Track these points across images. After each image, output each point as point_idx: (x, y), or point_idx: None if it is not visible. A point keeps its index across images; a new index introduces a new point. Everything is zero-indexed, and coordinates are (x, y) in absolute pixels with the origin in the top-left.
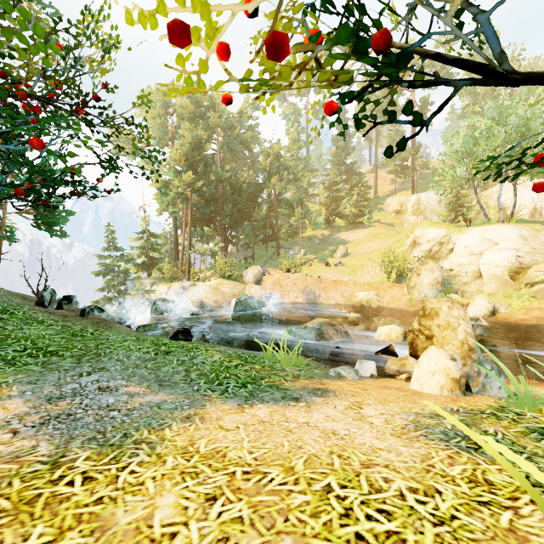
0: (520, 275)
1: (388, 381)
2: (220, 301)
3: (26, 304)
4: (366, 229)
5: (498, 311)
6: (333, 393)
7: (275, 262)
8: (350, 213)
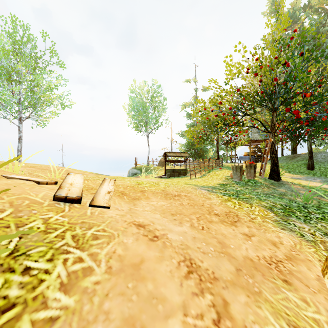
0: None
1: None
2: None
3: None
4: None
5: None
6: None
7: None
8: None
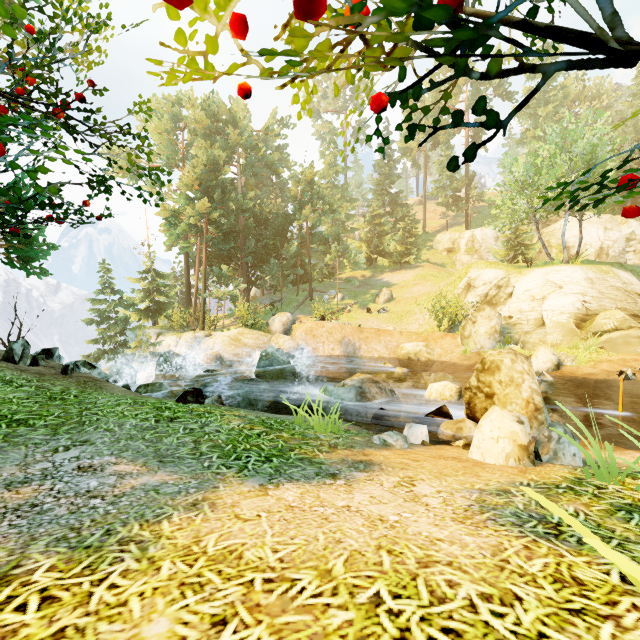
0: (587, 323)
1: (443, 449)
2: (241, 354)
3: None
4: (414, 270)
5: (563, 364)
6: (379, 466)
7: (308, 308)
8: (395, 251)
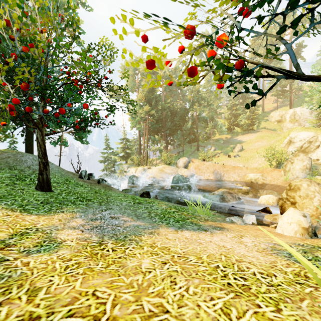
0: None
1: (263, 227)
2: (164, 177)
3: (75, 177)
4: (256, 133)
5: None
6: (226, 229)
7: (196, 155)
8: (245, 124)
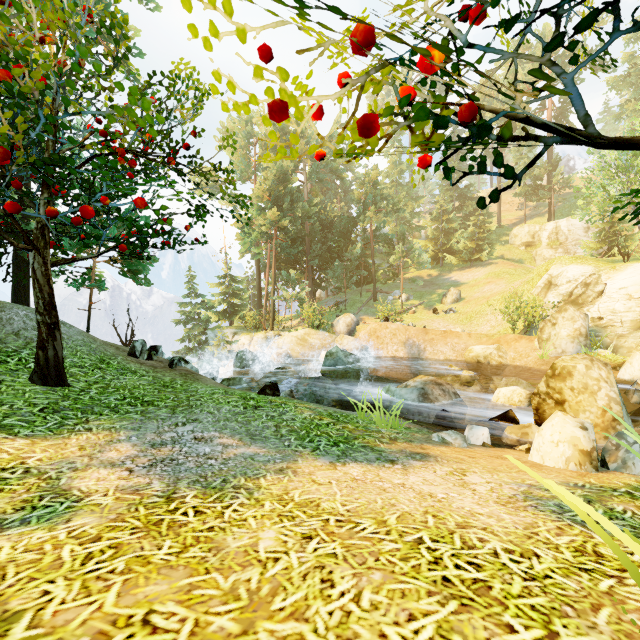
0: None
1: (504, 451)
2: (308, 354)
3: (120, 354)
4: (486, 268)
5: None
6: (434, 458)
7: (371, 309)
8: (465, 248)
